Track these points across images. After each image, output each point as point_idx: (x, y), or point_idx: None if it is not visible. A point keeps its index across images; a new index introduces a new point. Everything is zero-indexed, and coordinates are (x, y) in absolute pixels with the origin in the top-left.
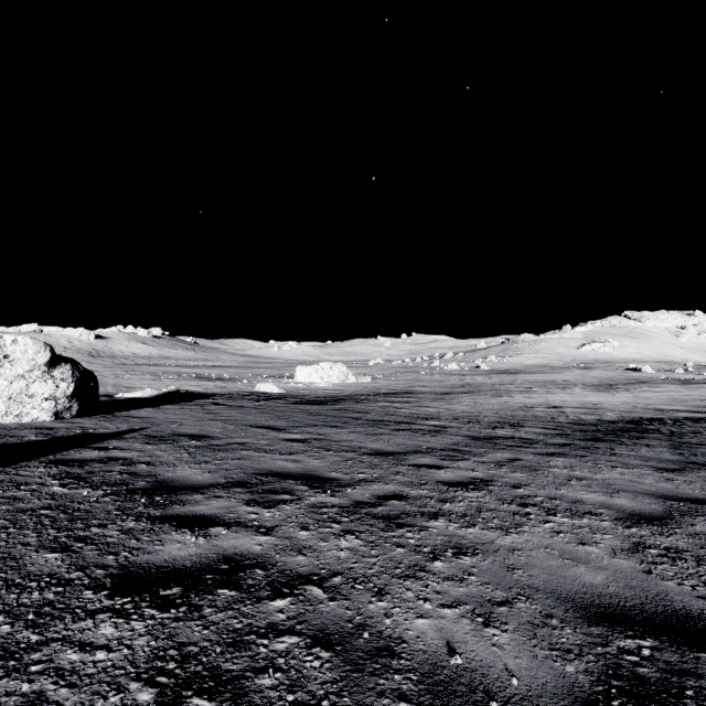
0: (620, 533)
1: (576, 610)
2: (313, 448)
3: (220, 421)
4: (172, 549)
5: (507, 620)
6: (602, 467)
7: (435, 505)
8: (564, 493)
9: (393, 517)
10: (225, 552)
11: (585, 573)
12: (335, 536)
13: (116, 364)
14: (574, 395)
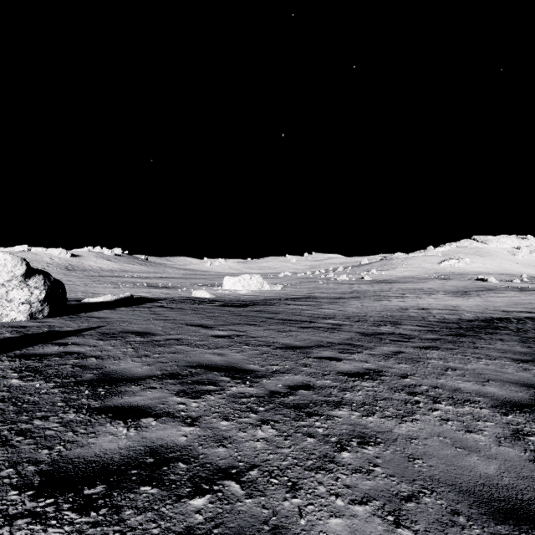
0: (499, 420)
1: (479, 505)
2: (236, 343)
3: (162, 321)
4: (104, 442)
5: (417, 518)
6: (470, 358)
7: (337, 395)
8: (444, 382)
9: (302, 407)
10: (152, 444)
11: (478, 462)
12: (253, 426)
13: (86, 276)
14: (437, 299)
